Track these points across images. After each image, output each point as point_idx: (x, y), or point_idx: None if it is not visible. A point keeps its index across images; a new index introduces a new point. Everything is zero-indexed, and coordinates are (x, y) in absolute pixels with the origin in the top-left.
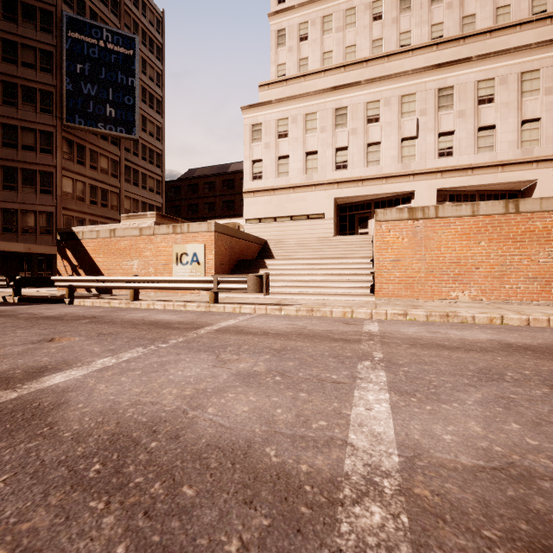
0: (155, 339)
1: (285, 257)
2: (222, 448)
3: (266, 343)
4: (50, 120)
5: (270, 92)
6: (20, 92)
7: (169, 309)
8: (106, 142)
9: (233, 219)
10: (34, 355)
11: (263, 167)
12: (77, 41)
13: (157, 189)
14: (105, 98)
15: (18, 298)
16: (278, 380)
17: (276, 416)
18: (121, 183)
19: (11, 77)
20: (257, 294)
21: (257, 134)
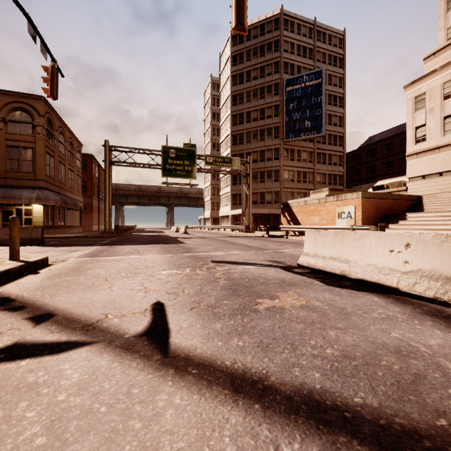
0: None
1: (434, 210)
2: None
3: None
4: (278, 141)
5: (437, 60)
6: (266, 132)
7: None
8: (305, 142)
9: (402, 177)
10: (277, 247)
11: (426, 130)
12: (290, 92)
13: (339, 162)
14: (305, 117)
15: (268, 235)
16: None
17: None
18: (314, 165)
19: (262, 126)
20: None
21: (419, 103)
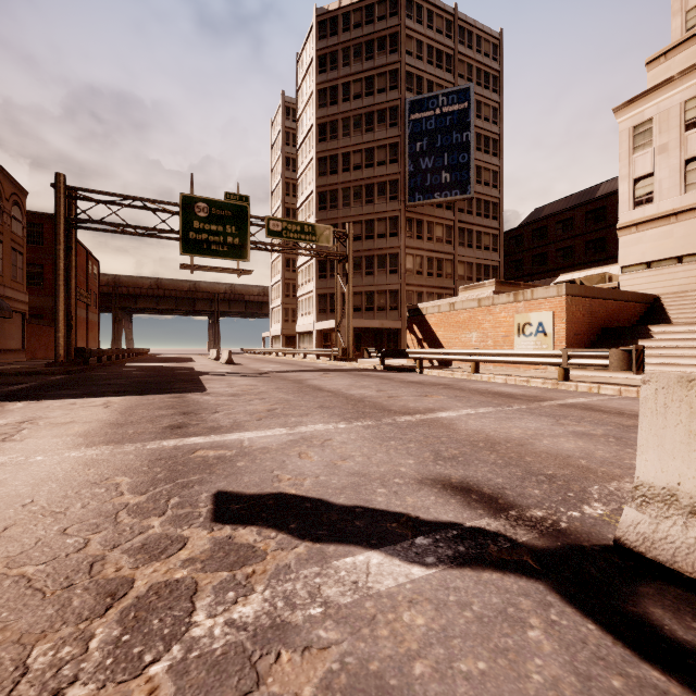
0: (500, 403)
1: (693, 320)
2: (549, 454)
3: (615, 420)
4: (396, 206)
5: (670, 63)
6: (376, 189)
7: (511, 384)
8: (441, 209)
9: (601, 268)
10: (422, 402)
11: (653, 184)
12: (416, 122)
13: (493, 246)
14: (441, 165)
15: (383, 367)
16: (610, 440)
17: (596, 453)
18: (455, 248)
19: (370, 179)
20: (630, 373)
21: (641, 138)
